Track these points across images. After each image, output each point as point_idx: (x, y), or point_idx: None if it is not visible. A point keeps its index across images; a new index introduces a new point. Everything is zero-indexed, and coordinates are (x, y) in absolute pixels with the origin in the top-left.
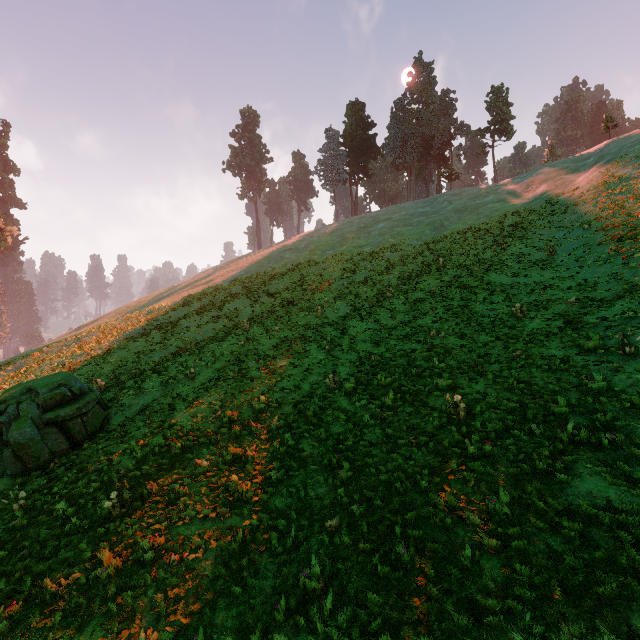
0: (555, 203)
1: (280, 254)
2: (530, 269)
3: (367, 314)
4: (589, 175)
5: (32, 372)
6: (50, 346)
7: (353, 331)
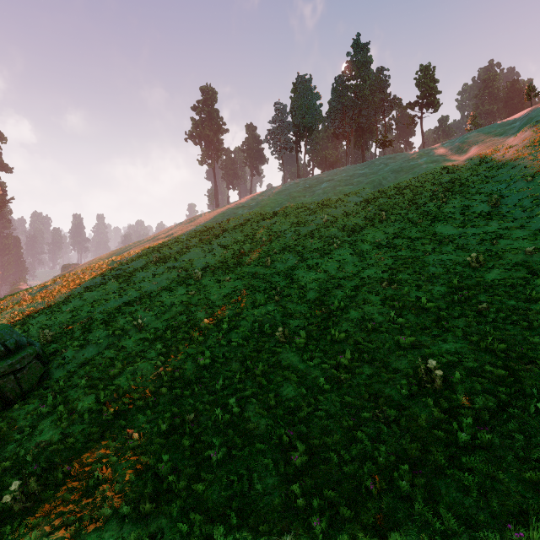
0: (489, 161)
1: (234, 211)
2: (475, 220)
3: (315, 264)
4: (521, 135)
5: None
6: (17, 294)
7: (302, 281)
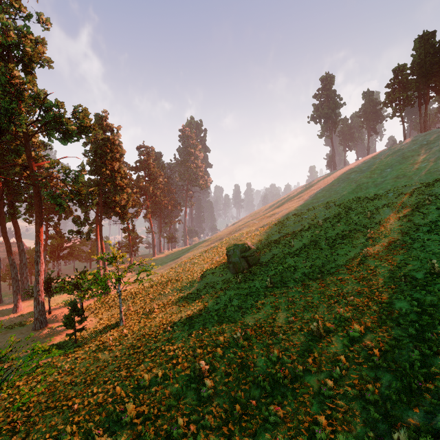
0: None
1: (347, 176)
2: None
3: (404, 216)
4: None
5: (227, 241)
6: (229, 231)
7: (389, 227)
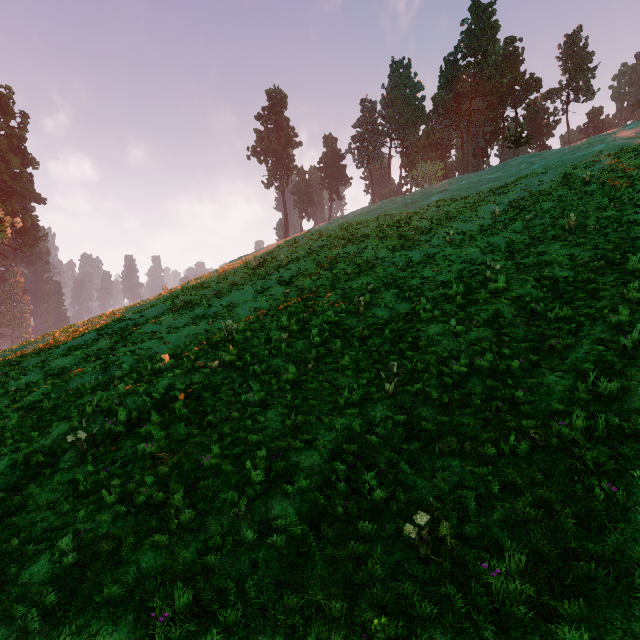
0: None
1: (305, 236)
2: None
3: (458, 309)
4: None
5: None
6: None
7: (440, 345)
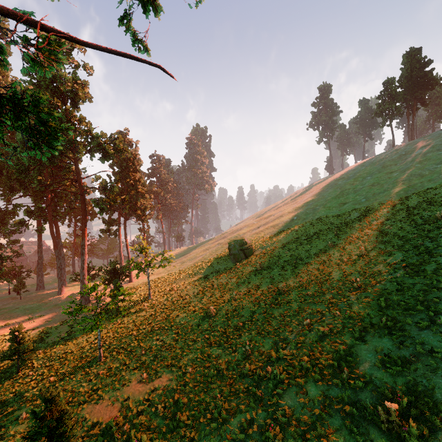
0: None
1: (335, 182)
2: None
3: (365, 218)
4: None
5: (229, 239)
6: (232, 231)
7: (352, 226)
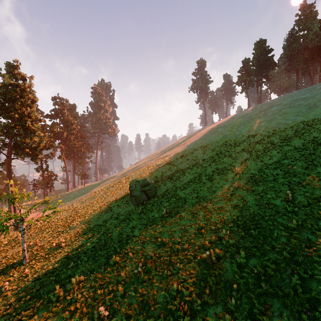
0: None
1: (216, 129)
2: None
3: (257, 158)
4: None
5: (130, 177)
6: (132, 169)
7: (249, 165)
